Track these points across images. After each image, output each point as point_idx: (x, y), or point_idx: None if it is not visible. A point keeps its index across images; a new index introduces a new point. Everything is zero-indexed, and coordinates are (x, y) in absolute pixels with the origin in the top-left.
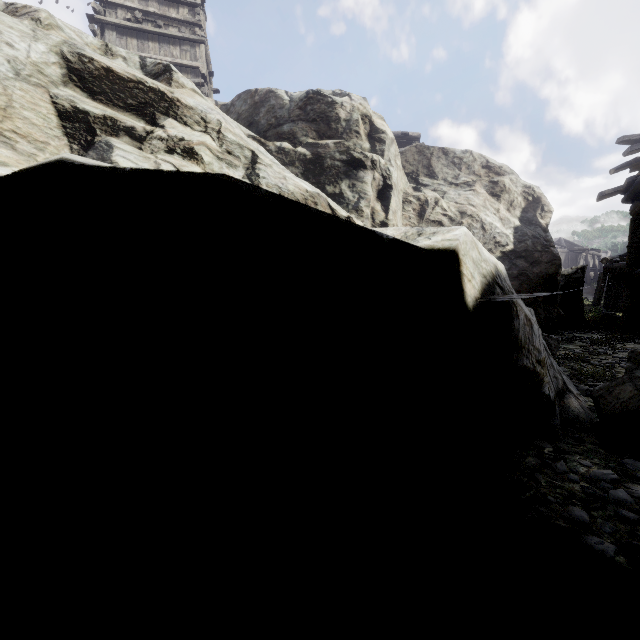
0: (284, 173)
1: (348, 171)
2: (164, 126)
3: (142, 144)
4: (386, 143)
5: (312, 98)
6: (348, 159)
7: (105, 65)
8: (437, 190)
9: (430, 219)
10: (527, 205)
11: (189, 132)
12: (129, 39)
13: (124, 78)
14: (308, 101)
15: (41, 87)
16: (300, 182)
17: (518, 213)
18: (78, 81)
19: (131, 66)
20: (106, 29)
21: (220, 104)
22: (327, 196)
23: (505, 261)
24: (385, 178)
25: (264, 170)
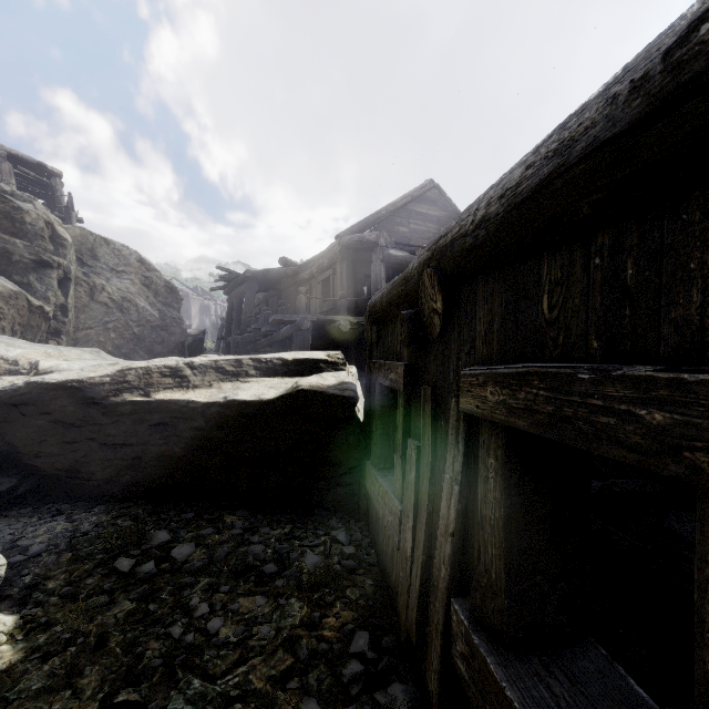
0: None
1: (37, 267)
2: None
3: None
4: (68, 249)
5: None
6: (38, 259)
7: None
8: (102, 275)
9: (99, 300)
10: (168, 294)
11: None
12: None
13: None
14: None
15: None
16: (5, 283)
17: (162, 299)
18: None
19: None
20: None
21: None
22: (15, 283)
23: (154, 332)
24: (67, 273)
25: None
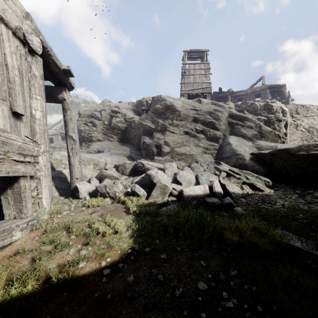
0: (265, 127)
1: (277, 122)
2: (246, 123)
3: (243, 127)
4: (287, 113)
5: (266, 105)
6: (277, 120)
7: (236, 114)
8: (300, 119)
9: (298, 129)
10: None
11: (249, 123)
12: (190, 78)
13: (239, 115)
14: (265, 106)
15: (227, 120)
16: (269, 128)
17: None
18: (230, 117)
19: (233, 109)
20: (184, 77)
21: (235, 104)
22: (271, 128)
23: None
24: (286, 122)
25: (262, 128)
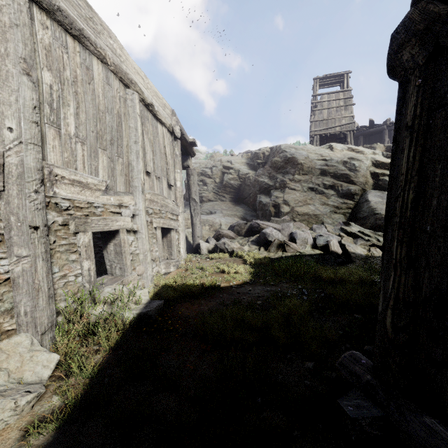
0: None
1: None
2: None
3: None
4: None
5: None
6: None
7: (381, 161)
8: None
9: None
10: None
11: None
12: (323, 113)
13: (386, 163)
14: None
15: (368, 170)
16: None
17: None
18: (373, 165)
19: (379, 155)
20: (315, 112)
21: (386, 146)
22: None
23: None
24: None
25: None
